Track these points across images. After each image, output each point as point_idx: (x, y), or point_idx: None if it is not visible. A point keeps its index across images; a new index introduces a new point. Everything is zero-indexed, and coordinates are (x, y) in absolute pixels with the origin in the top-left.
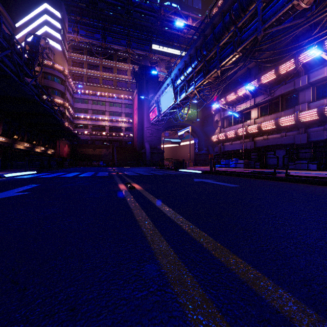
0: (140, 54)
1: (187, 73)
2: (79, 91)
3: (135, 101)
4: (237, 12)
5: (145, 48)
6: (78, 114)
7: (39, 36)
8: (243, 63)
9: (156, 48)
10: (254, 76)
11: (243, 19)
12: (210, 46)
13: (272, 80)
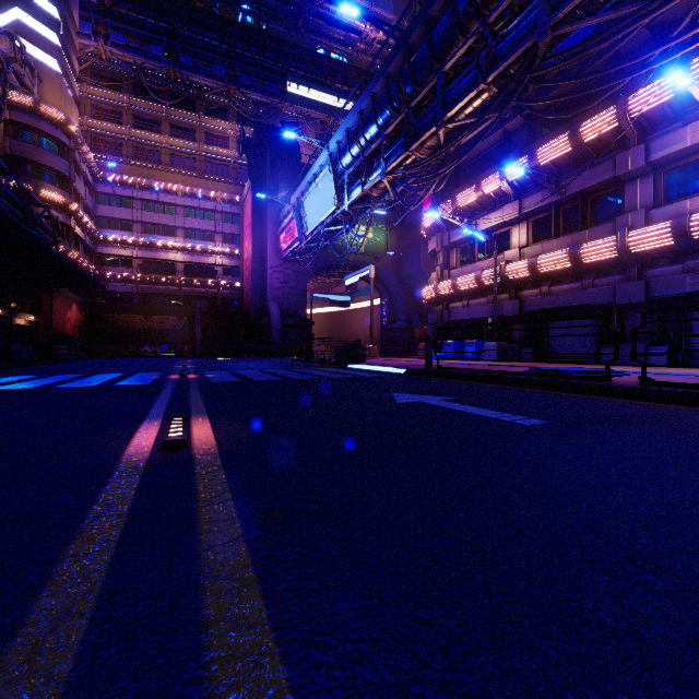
0: (258, 101)
1: (367, 139)
2: (109, 177)
3: (247, 208)
4: None
5: (271, 89)
6: (108, 231)
7: None
8: (502, 110)
9: (295, 91)
10: (519, 149)
11: (503, 3)
12: (422, 72)
13: (561, 157)
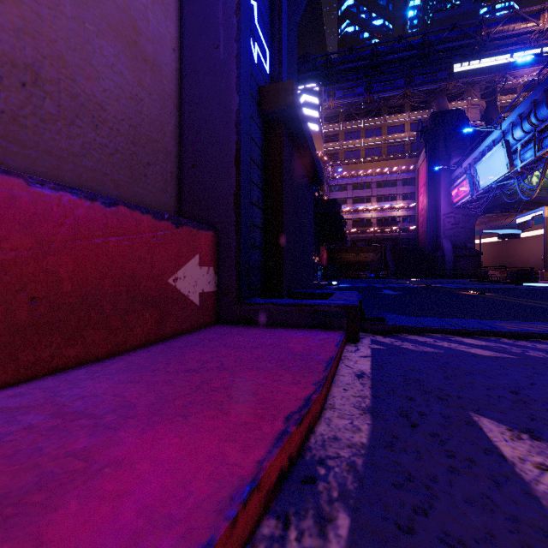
0: (428, 90)
1: (539, 119)
2: (337, 176)
3: (421, 173)
4: None
5: (439, 77)
6: None
7: None
8: None
9: (460, 69)
10: None
11: None
12: None
13: None
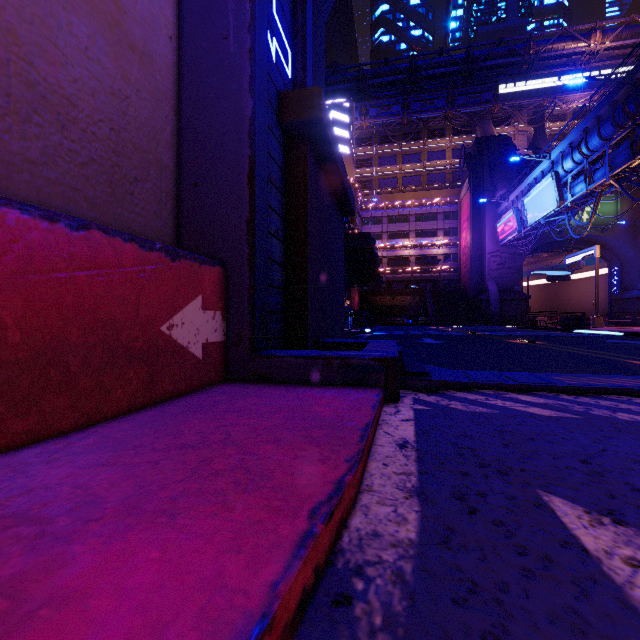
0: (472, 113)
1: (591, 149)
2: (370, 207)
3: (465, 206)
4: None
5: (484, 99)
6: None
7: None
8: None
9: (507, 91)
10: None
11: None
12: None
13: None
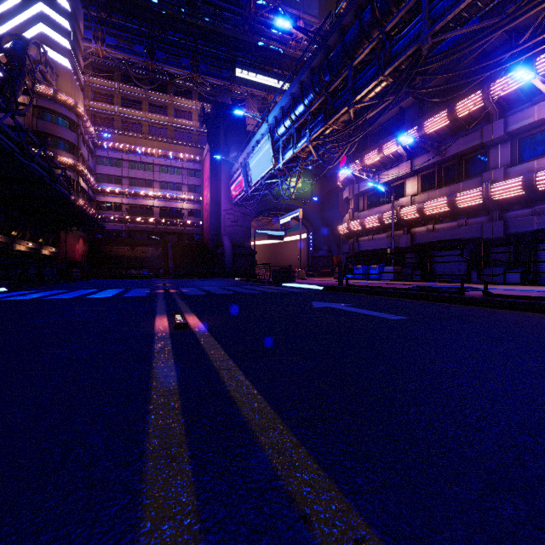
0: (214, 84)
1: (296, 115)
2: (105, 145)
3: (206, 165)
4: (386, 4)
5: (224, 75)
6: (104, 185)
7: (26, 38)
8: (396, 95)
9: (242, 76)
10: (411, 121)
11: (396, 17)
12: (337, 66)
13: (442, 128)
